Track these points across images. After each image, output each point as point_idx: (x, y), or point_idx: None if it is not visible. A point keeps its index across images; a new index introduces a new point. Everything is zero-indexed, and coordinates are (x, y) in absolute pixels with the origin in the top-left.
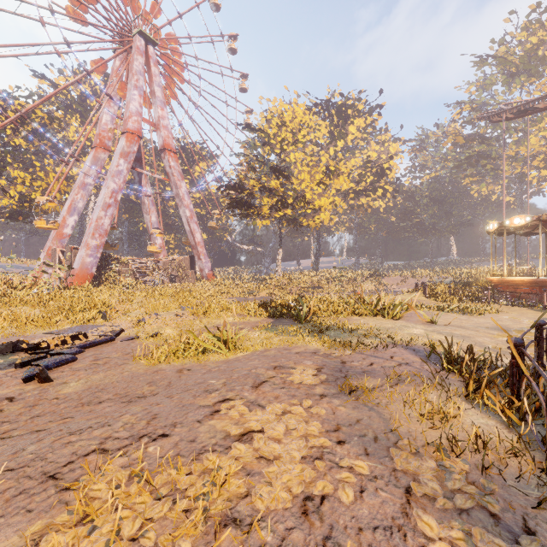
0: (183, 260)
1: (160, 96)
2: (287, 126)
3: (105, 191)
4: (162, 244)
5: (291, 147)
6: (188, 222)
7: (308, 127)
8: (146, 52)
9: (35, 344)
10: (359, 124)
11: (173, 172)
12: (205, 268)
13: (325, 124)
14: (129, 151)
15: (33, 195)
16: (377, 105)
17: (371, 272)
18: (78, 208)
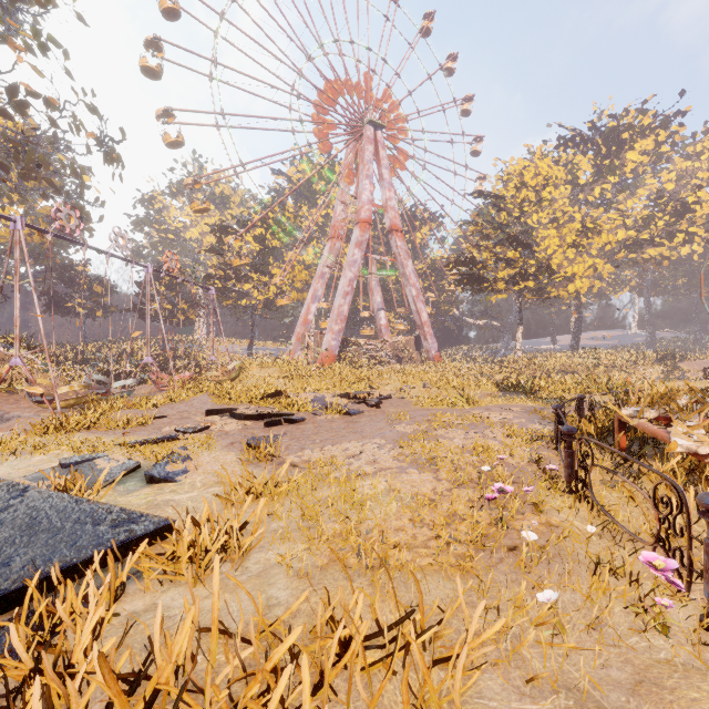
0: (408, 341)
1: (387, 178)
2: (528, 186)
3: (344, 280)
4: (386, 324)
5: (533, 207)
6: (414, 301)
7: (557, 180)
8: (375, 138)
9: (354, 396)
10: (644, 145)
11: (400, 252)
12: (431, 349)
13: (587, 158)
14: (362, 240)
15: (285, 287)
16: (676, 113)
17: (660, 353)
18: (318, 296)
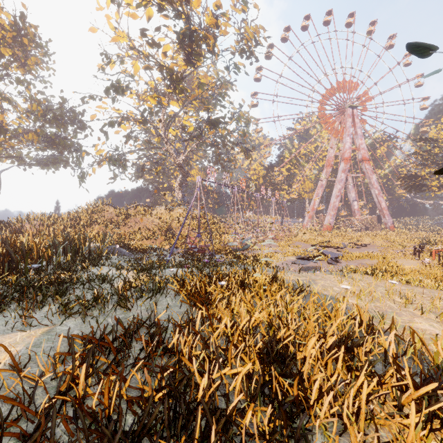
0: (372, 218)
1: (359, 133)
2: None
3: (336, 189)
4: (358, 208)
5: None
6: (376, 197)
7: None
8: (352, 113)
9: (354, 243)
10: None
11: (367, 171)
12: (388, 223)
13: None
14: (345, 168)
15: (301, 192)
16: None
17: None
18: (319, 196)
